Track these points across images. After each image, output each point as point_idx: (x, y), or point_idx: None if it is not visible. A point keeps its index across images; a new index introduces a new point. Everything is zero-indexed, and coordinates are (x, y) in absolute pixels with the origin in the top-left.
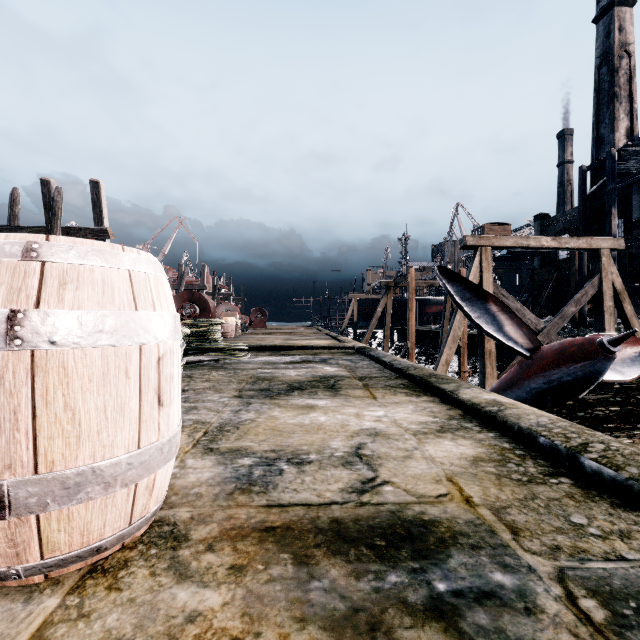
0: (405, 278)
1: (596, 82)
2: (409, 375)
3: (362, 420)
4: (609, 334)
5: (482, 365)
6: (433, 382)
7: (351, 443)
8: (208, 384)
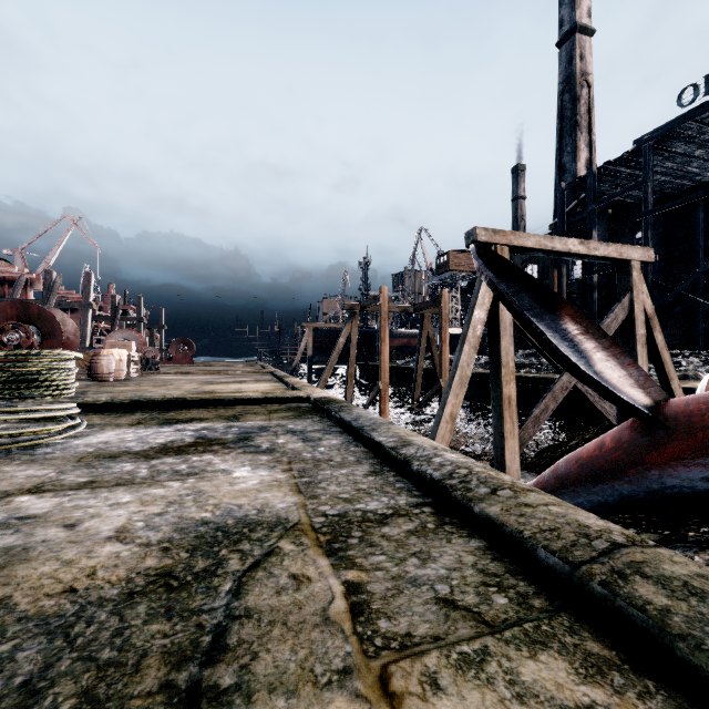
0: (376, 299)
1: (559, 108)
2: (491, 523)
3: None
4: None
5: (498, 419)
6: (699, 638)
7: None
8: None
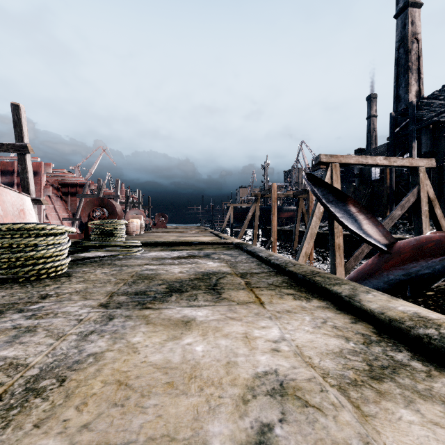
0: (269, 190)
1: (396, 59)
2: (289, 272)
3: (254, 350)
4: (444, 231)
5: (333, 256)
6: (320, 282)
7: (245, 427)
8: (81, 286)
